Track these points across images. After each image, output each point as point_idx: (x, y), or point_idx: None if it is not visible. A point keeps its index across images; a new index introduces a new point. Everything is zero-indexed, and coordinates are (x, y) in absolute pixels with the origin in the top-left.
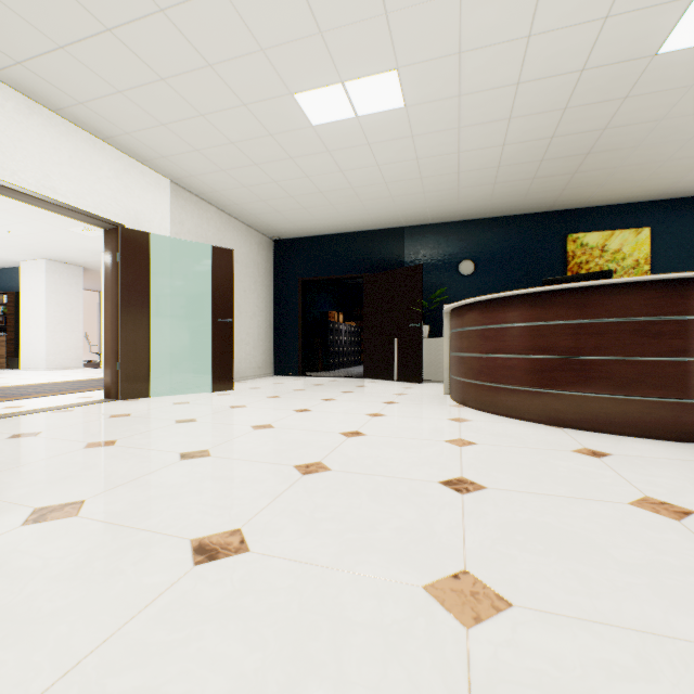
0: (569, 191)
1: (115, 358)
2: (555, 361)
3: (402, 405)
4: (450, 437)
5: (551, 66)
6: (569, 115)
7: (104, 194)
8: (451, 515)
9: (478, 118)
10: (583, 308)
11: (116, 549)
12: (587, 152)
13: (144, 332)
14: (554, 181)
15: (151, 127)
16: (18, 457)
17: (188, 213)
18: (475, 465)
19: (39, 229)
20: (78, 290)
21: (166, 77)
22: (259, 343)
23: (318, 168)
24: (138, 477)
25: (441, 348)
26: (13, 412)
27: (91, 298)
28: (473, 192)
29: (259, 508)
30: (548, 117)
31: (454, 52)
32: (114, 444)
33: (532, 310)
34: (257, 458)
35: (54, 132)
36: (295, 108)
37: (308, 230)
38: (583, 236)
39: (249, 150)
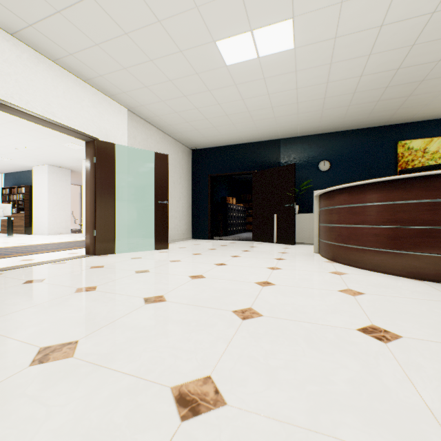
0: (402, 110)
1: (92, 227)
2: (415, 230)
3: (289, 260)
4: (340, 287)
5: (409, 10)
6: (415, 50)
7: (85, 117)
8: (390, 366)
9: (346, 55)
10: (440, 190)
11: (108, 396)
12: (422, 79)
13: (111, 210)
14: (392, 103)
15: (116, 70)
16: (29, 299)
17: (138, 131)
18: (377, 313)
19: (44, 145)
20: (67, 184)
21: (128, 32)
22: (183, 217)
23: (226, 97)
24: (116, 319)
25: (307, 221)
26: (27, 264)
27: (75, 190)
28: (332, 112)
29: (219, 352)
30: (398, 52)
31: (337, 2)
32: (95, 289)
33: (395, 192)
34: (201, 303)
35: (53, 75)
36: (215, 53)
37: (215, 142)
38: (410, 142)
39: (181, 85)
